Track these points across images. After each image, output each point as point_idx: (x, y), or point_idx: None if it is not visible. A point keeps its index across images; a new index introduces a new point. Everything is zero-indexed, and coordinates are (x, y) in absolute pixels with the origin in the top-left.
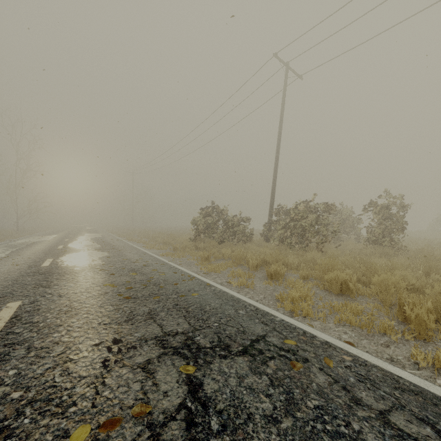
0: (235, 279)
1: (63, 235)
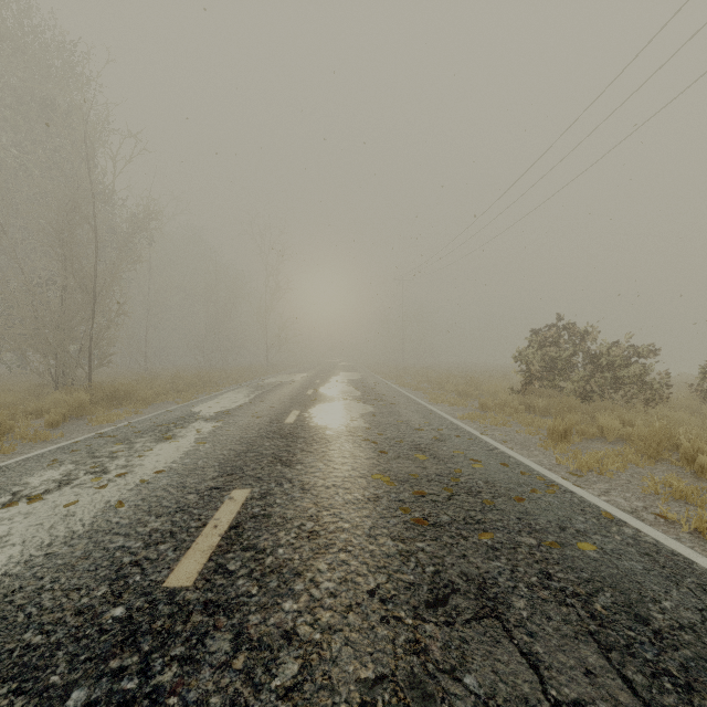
0: (669, 504)
1: (314, 374)
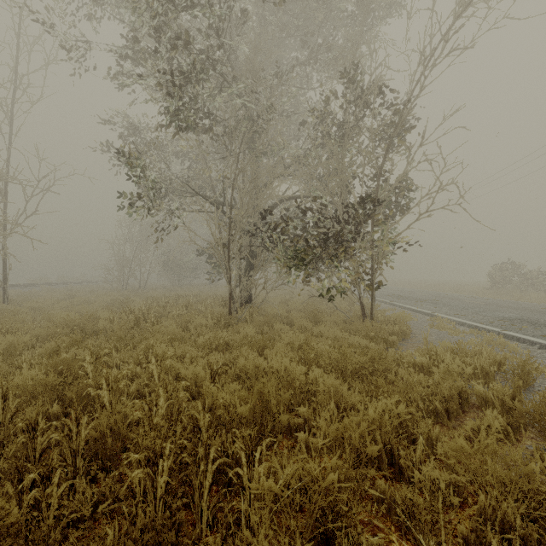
0: None
1: None
